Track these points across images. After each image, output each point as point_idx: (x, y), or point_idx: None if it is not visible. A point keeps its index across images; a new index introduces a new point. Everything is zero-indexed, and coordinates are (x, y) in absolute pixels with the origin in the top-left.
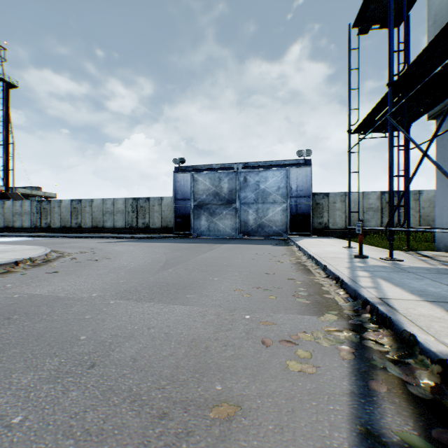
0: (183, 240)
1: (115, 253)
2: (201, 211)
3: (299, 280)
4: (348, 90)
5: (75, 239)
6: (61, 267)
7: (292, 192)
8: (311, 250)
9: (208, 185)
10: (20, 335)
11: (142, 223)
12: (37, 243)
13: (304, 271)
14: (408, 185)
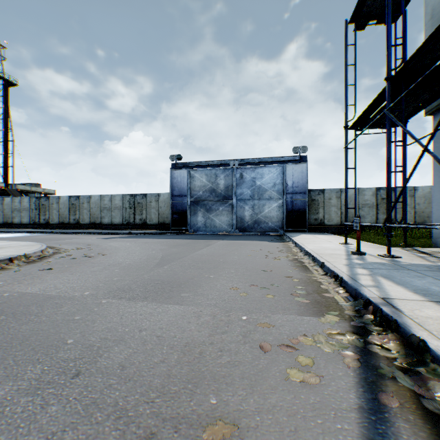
0: (179, 236)
1: (111, 249)
2: (198, 207)
3: (296, 277)
4: (345, 86)
5: (73, 235)
6: (55, 264)
7: (288, 188)
8: (308, 246)
9: (205, 181)
10: (4, 338)
11: (139, 219)
12: (34, 239)
13: (302, 268)
14: (407, 180)
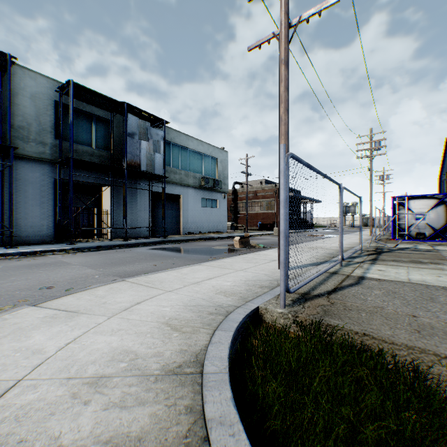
0: None
1: None
2: None
3: None
4: None
5: None
6: (16, 298)
7: None
8: None
9: None
10: (112, 260)
11: None
12: None
13: None
14: None
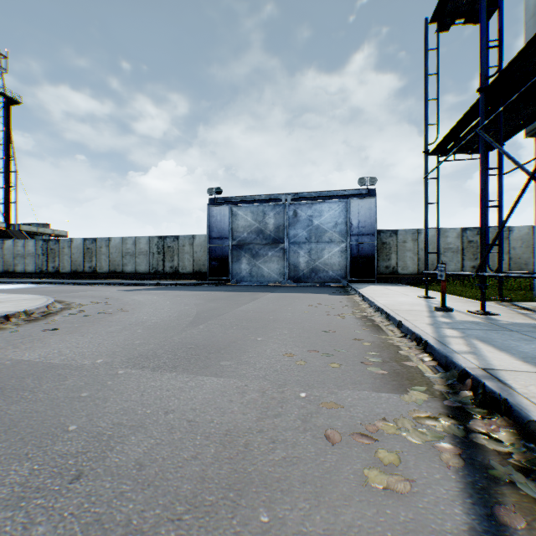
0: (219, 288)
1: (134, 304)
2: (242, 252)
3: (367, 340)
4: (425, 101)
5: (88, 286)
6: (63, 323)
7: (352, 228)
8: (379, 300)
9: (250, 220)
10: None
11: (170, 267)
12: (40, 292)
13: (373, 328)
14: (508, 217)
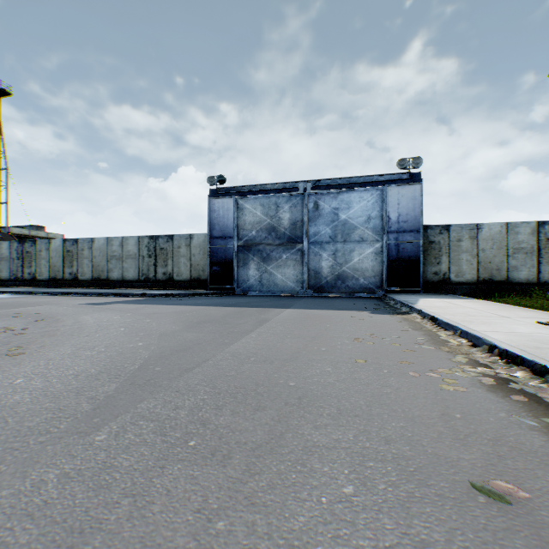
0: (218, 300)
1: (61, 335)
2: (250, 254)
3: None
4: None
5: (58, 297)
6: None
7: (390, 224)
8: (486, 332)
9: (260, 215)
10: None
11: (162, 273)
12: None
13: None
14: None
